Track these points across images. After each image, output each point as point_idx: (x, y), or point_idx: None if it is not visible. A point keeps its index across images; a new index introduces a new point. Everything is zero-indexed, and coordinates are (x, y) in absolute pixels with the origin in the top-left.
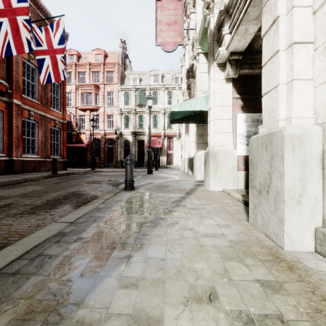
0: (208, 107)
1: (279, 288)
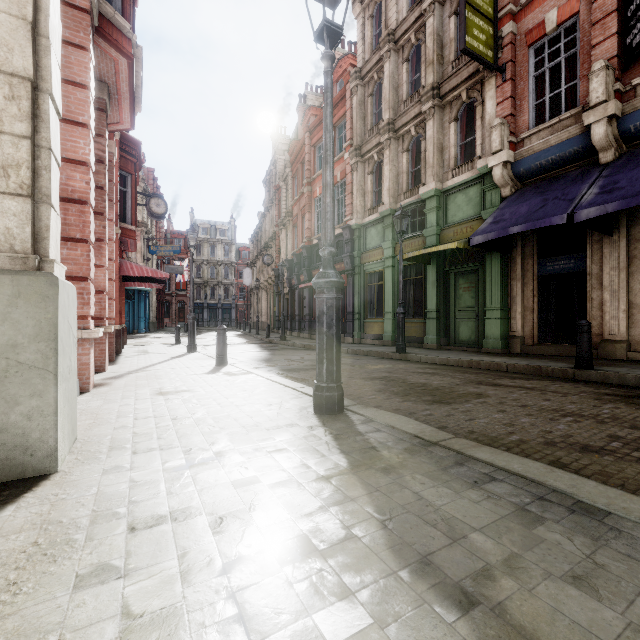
0: None
1: (88, 576)
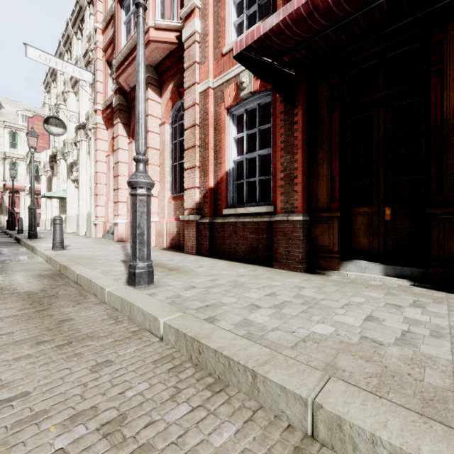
0: (67, 196)
1: (75, 236)
